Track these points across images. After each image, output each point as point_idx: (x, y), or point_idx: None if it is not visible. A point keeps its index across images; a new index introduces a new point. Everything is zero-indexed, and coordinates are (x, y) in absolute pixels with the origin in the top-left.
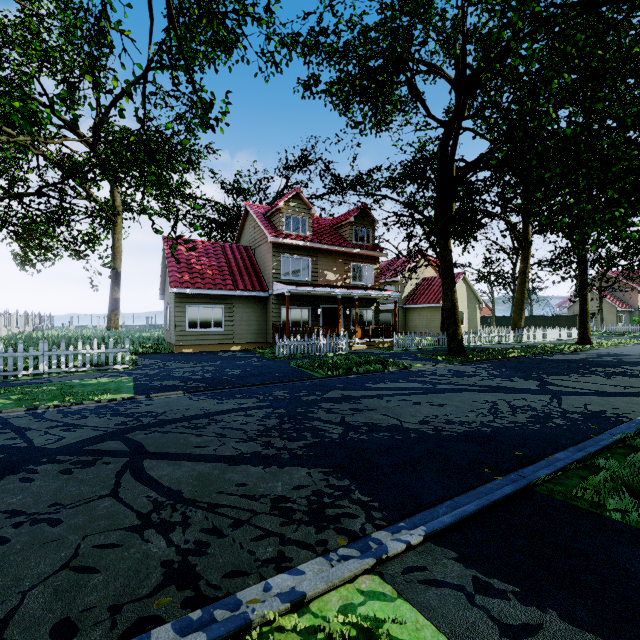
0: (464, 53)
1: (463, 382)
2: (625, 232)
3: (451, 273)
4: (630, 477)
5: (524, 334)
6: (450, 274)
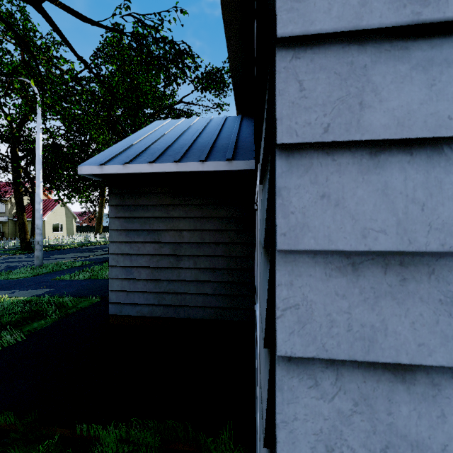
0: (2, 109)
1: (1, 261)
2: (70, 202)
3: (22, 205)
4: (5, 274)
5: (92, 237)
6: (21, 205)
